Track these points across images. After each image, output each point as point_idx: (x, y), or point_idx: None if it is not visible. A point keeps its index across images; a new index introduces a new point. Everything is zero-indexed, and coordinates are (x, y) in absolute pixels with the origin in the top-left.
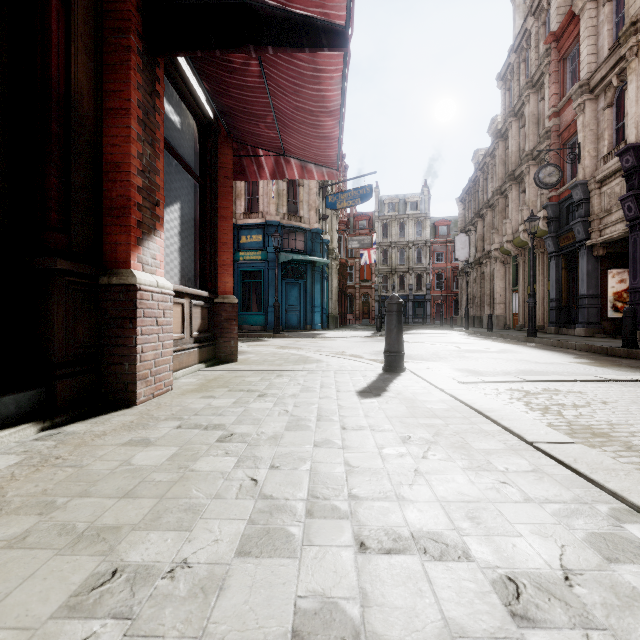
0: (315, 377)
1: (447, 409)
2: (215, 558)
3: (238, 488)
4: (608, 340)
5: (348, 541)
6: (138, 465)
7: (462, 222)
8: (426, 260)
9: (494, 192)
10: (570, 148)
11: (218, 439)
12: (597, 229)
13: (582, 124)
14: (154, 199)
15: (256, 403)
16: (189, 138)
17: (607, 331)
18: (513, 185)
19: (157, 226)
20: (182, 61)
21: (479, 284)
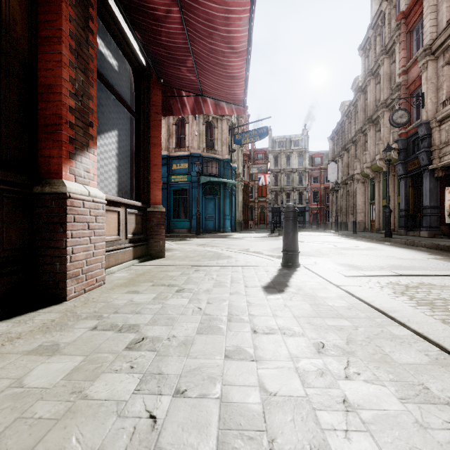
0: (226, 272)
1: (349, 307)
2: None
3: (130, 435)
4: (448, 240)
5: None
6: (28, 387)
7: (332, 154)
8: (305, 182)
9: (356, 132)
10: (416, 96)
11: (128, 345)
12: (437, 157)
13: (425, 78)
14: (87, 120)
15: (173, 299)
16: (126, 80)
17: (445, 233)
18: (371, 126)
19: (90, 144)
20: (117, 13)
21: (345, 199)
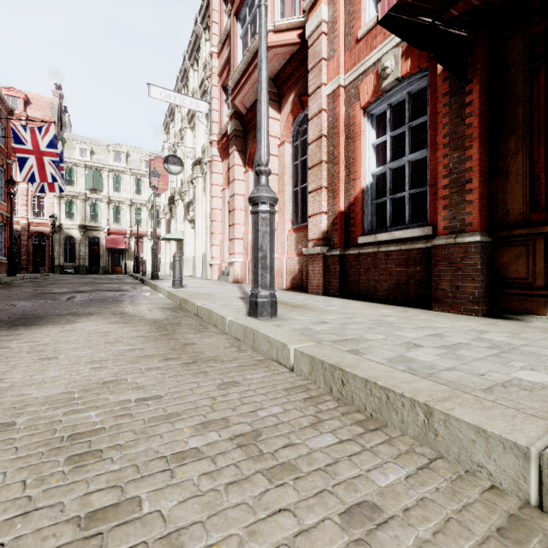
0: None
1: None
2: (480, 336)
3: (541, 345)
4: None
5: (468, 343)
6: None
7: None
8: None
9: None
10: None
11: None
12: None
13: None
14: None
15: None
16: None
17: None
18: None
19: None
20: None
21: None
